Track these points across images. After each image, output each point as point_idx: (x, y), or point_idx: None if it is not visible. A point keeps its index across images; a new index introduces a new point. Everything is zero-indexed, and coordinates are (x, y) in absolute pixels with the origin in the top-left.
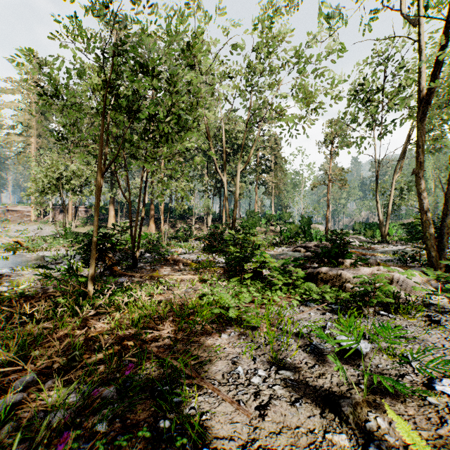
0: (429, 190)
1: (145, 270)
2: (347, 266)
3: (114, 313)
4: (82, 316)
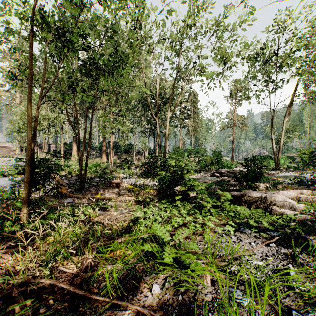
0: (305, 132)
1: (90, 192)
2: (259, 189)
3: (38, 242)
4: (3, 245)
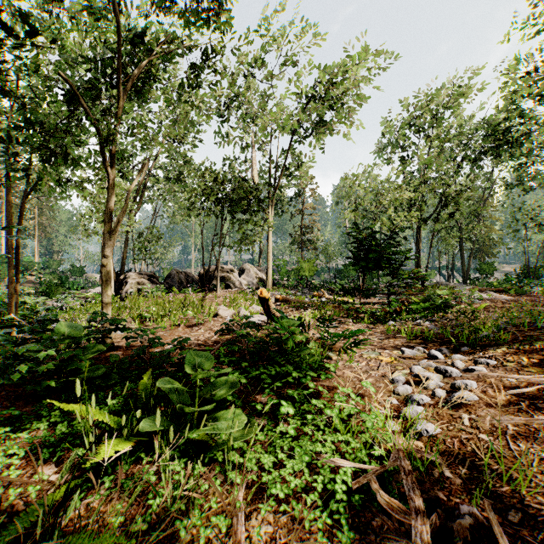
0: None
1: None
2: None
3: None
4: None
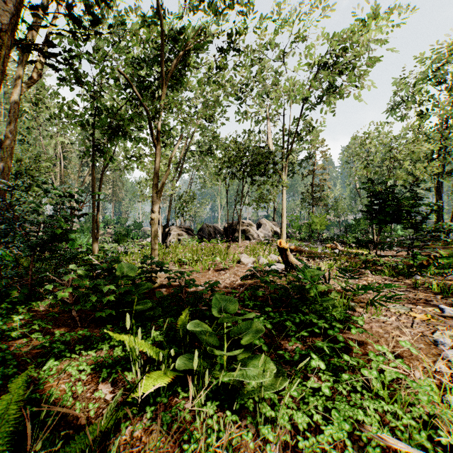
0: None
1: None
2: None
3: None
4: None
